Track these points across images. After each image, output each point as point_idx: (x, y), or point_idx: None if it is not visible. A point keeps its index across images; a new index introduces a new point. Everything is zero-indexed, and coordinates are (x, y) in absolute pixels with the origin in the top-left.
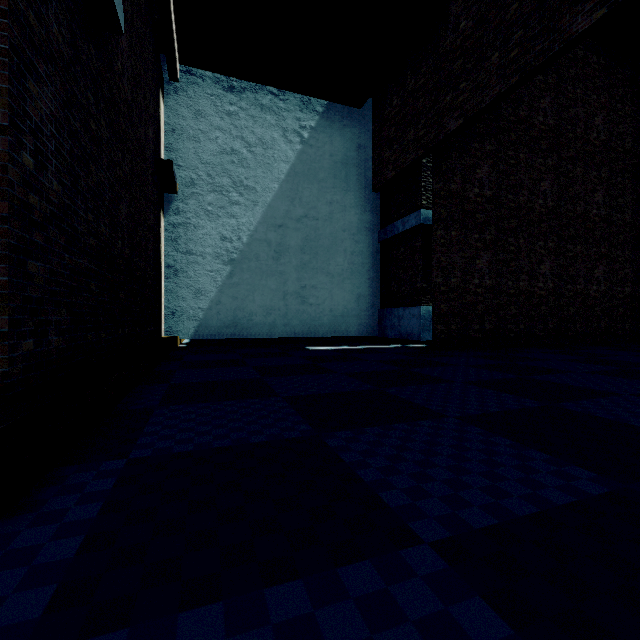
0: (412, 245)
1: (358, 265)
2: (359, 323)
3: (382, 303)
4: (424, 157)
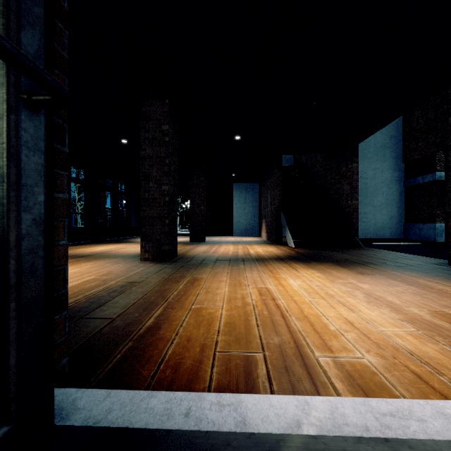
0: (429, 190)
1: (390, 200)
2: (391, 231)
3: (406, 220)
4: (440, 151)
